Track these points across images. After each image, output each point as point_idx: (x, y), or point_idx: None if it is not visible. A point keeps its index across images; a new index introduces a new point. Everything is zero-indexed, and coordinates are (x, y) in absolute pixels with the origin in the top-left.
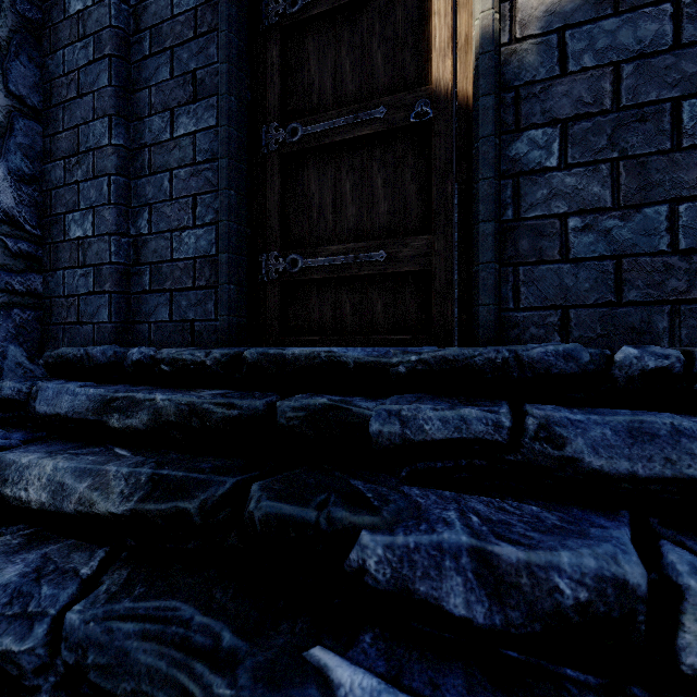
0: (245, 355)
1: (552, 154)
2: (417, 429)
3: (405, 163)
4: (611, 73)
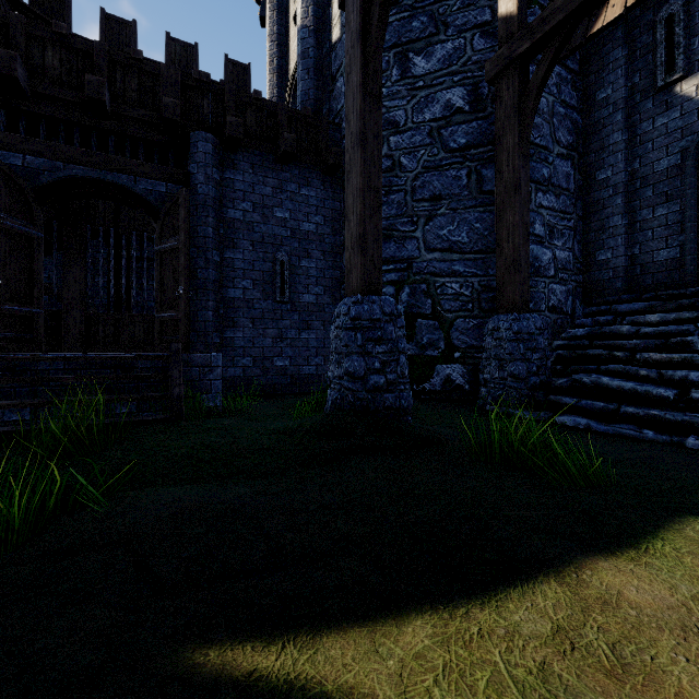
0: None
1: None
2: None
3: None
4: None
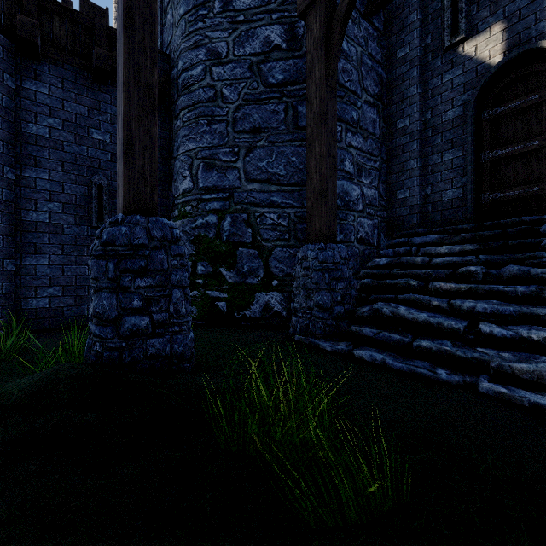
0: (484, 224)
1: None
2: None
3: None
4: None
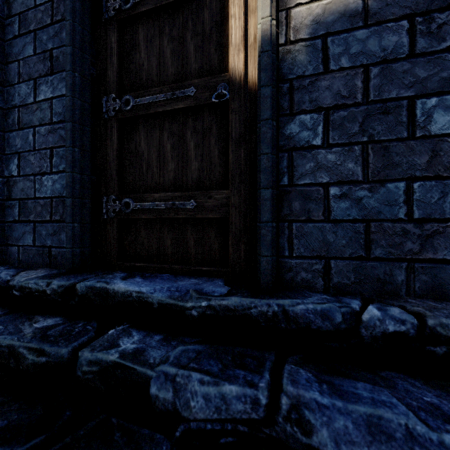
0: (77, 288)
1: (318, 134)
2: (184, 403)
3: (211, 132)
4: (362, 73)
